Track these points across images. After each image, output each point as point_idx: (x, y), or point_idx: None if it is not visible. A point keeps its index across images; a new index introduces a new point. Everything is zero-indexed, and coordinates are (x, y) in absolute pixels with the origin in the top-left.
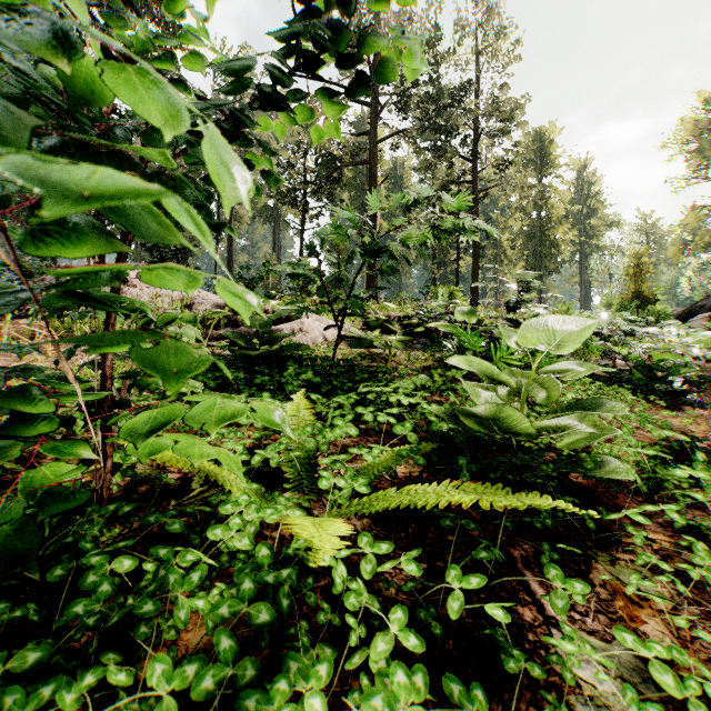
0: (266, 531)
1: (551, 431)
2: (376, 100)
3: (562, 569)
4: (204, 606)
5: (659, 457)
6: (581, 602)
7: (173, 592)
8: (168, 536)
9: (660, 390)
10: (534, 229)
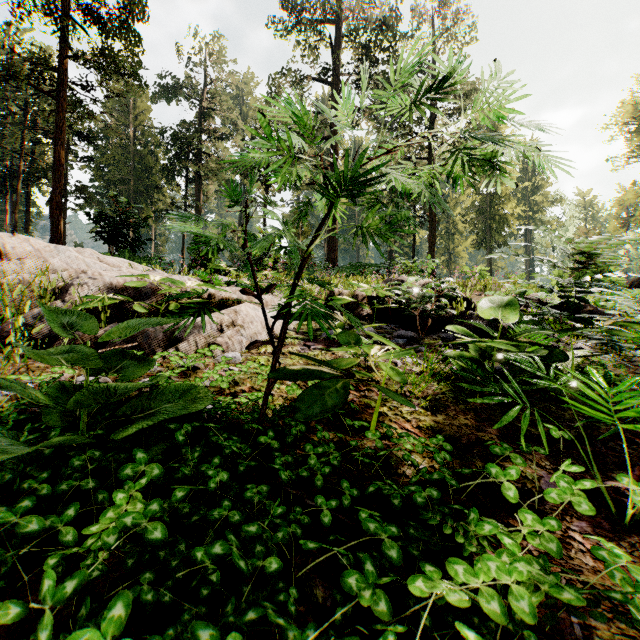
0: None
1: None
2: (336, 78)
3: None
4: None
5: None
6: None
7: None
8: None
9: None
10: (485, 204)
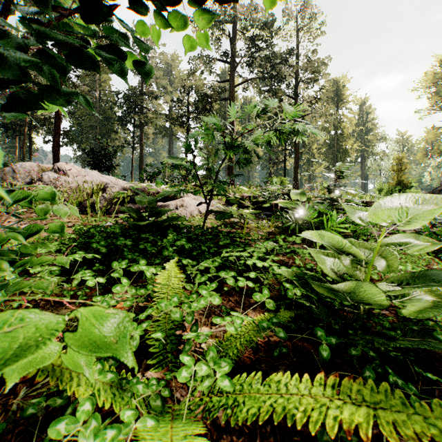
0: None
1: (392, 296)
2: (233, 59)
3: None
4: None
5: None
6: None
7: None
8: None
9: None
10: (333, 141)
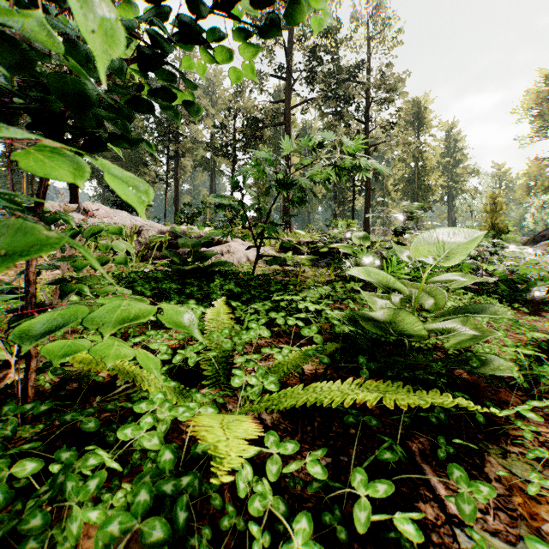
0: (182, 426)
1: (439, 333)
2: (289, 75)
3: (458, 462)
4: (98, 517)
5: (529, 355)
6: (483, 501)
7: (69, 501)
8: (85, 433)
9: (521, 299)
10: (413, 176)
